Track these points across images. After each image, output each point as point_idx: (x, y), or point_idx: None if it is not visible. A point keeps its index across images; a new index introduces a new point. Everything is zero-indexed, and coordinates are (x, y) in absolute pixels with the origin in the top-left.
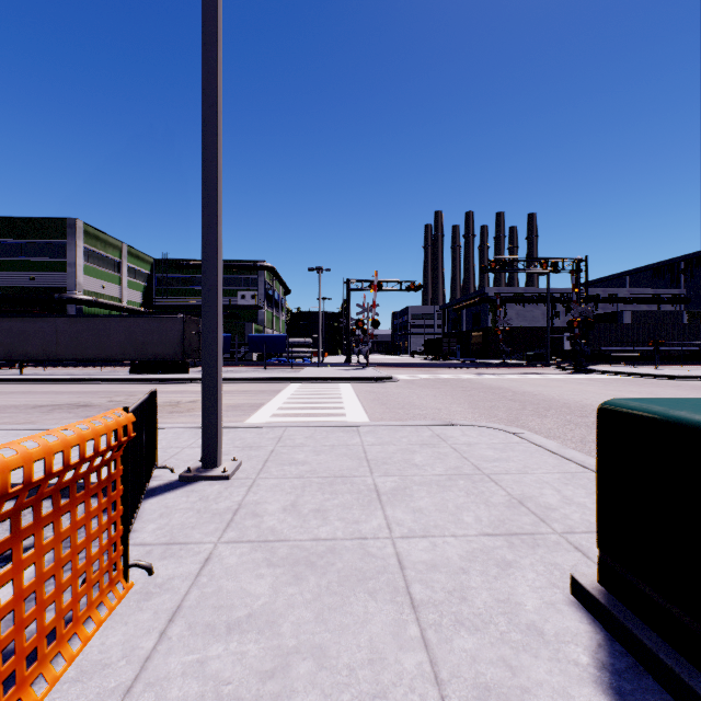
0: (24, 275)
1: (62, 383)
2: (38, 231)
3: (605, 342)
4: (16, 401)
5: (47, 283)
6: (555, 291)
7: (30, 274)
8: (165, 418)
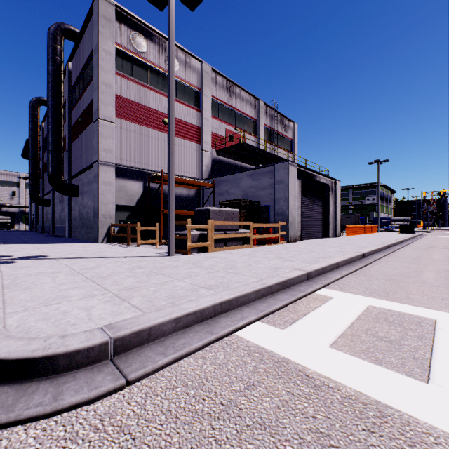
0: None
1: None
2: None
3: None
4: None
5: None
6: None
7: None
8: None
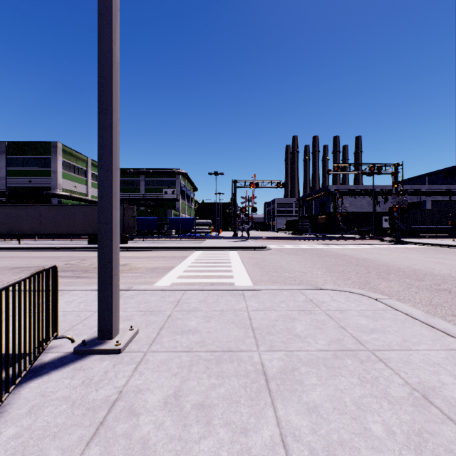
0: (25, 179)
1: (41, 250)
2: (34, 150)
3: (414, 222)
4: (2, 264)
5: (39, 184)
6: (377, 188)
7: (28, 178)
8: None
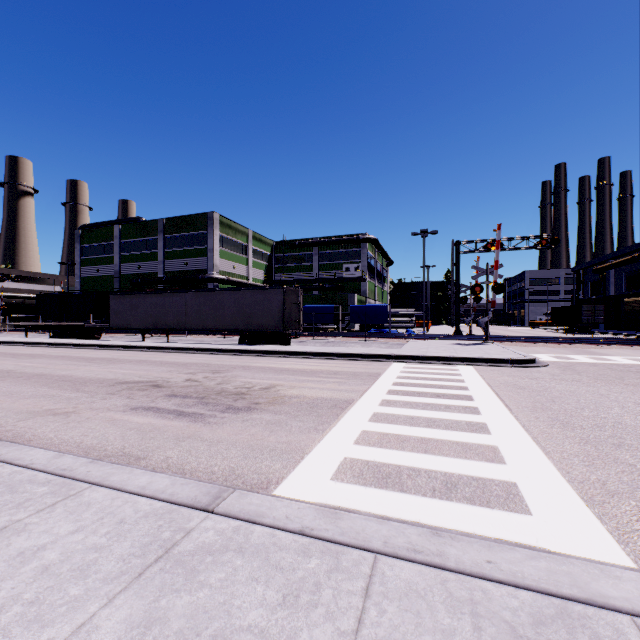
0: (181, 261)
1: (179, 352)
2: (190, 226)
3: None
4: (115, 373)
5: (195, 266)
6: None
7: (184, 260)
8: (206, 425)
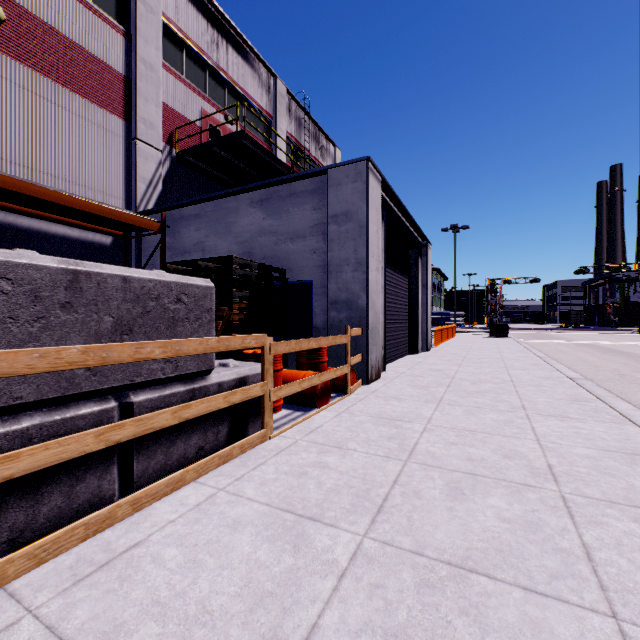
0: None
1: None
2: None
3: None
4: None
5: None
6: None
7: None
8: None
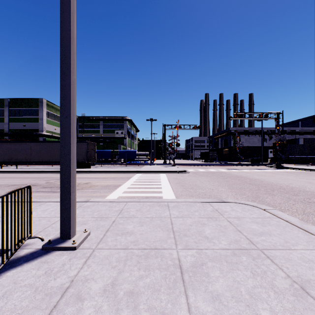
0: (21, 124)
1: (31, 173)
2: (27, 104)
3: (291, 153)
4: (3, 182)
5: (31, 127)
6: (264, 129)
7: (23, 123)
8: None
